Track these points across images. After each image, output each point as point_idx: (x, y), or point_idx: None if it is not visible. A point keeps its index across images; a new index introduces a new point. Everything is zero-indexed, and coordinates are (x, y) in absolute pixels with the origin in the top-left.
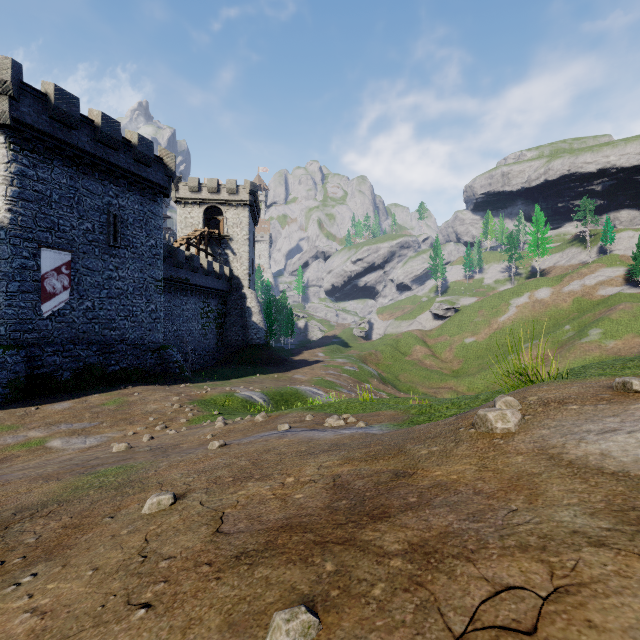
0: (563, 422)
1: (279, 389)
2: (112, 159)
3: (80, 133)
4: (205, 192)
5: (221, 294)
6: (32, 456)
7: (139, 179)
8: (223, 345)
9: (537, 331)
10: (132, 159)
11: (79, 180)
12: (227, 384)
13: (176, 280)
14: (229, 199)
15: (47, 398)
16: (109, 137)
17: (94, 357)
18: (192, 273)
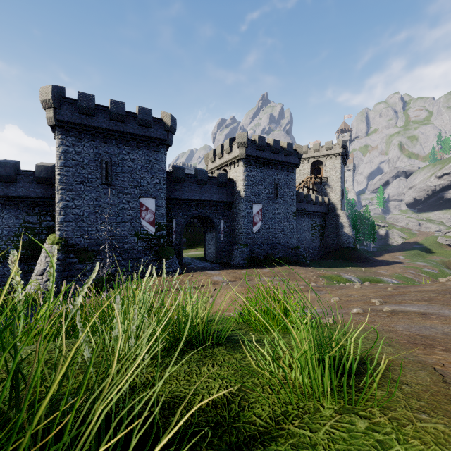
0: None
1: (367, 277)
2: (276, 158)
3: (265, 151)
4: (311, 153)
5: (322, 215)
6: None
7: (286, 164)
8: (323, 246)
9: None
10: (283, 155)
11: (264, 172)
12: (332, 270)
13: (299, 210)
14: (327, 154)
15: (258, 266)
16: (275, 149)
17: (270, 250)
18: (307, 204)
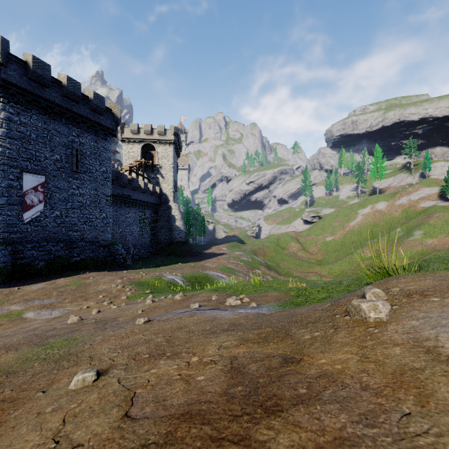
0: (429, 314)
1: (194, 274)
2: (75, 109)
3: (51, 90)
4: (142, 134)
5: (154, 206)
6: (11, 325)
7: (94, 124)
8: (155, 242)
9: (377, 232)
10: (89, 109)
11: (51, 124)
12: (157, 270)
13: (121, 196)
14: (159, 139)
15: (27, 281)
16: (72, 93)
17: (61, 251)
18: (133, 191)
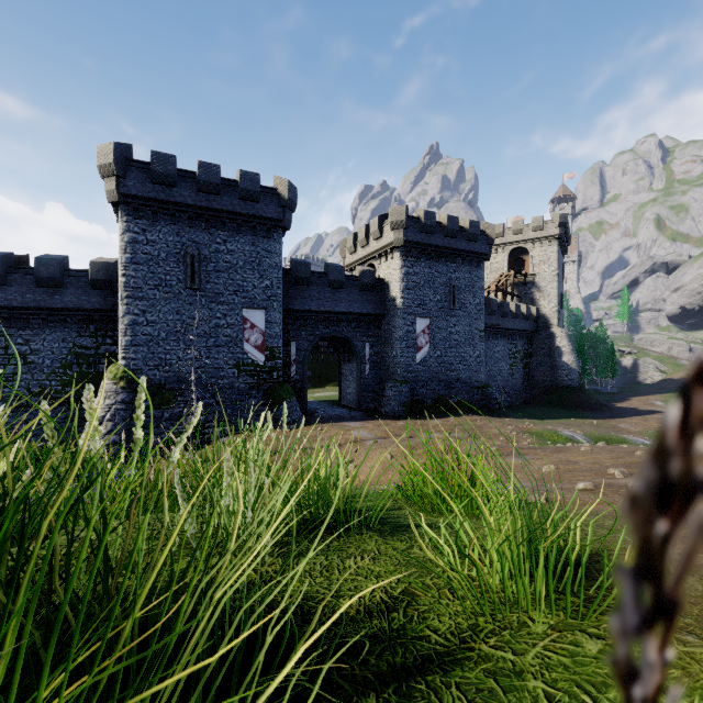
0: None
1: (602, 435)
2: (452, 245)
3: (435, 235)
4: (510, 236)
5: (527, 334)
6: None
7: (469, 254)
8: (529, 385)
9: None
10: (464, 240)
11: (433, 267)
12: (544, 423)
13: (489, 326)
14: (535, 237)
15: (424, 416)
16: (451, 231)
17: (442, 391)
18: (502, 318)
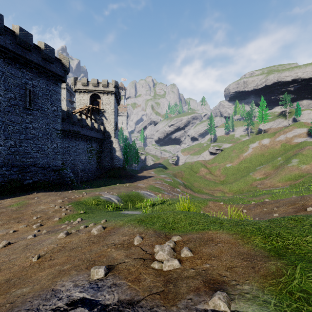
0: None
1: (128, 193)
2: (27, 56)
3: (5, 38)
4: (90, 86)
5: (99, 140)
6: None
7: (46, 70)
8: (100, 168)
9: (263, 160)
10: (41, 58)
11: (5, 67)
12: (98, 190)
13: (72, 131)
14: (103, 90)
15: None
16: (25, 42)
17: (15, 175)
18: (82, 128)
